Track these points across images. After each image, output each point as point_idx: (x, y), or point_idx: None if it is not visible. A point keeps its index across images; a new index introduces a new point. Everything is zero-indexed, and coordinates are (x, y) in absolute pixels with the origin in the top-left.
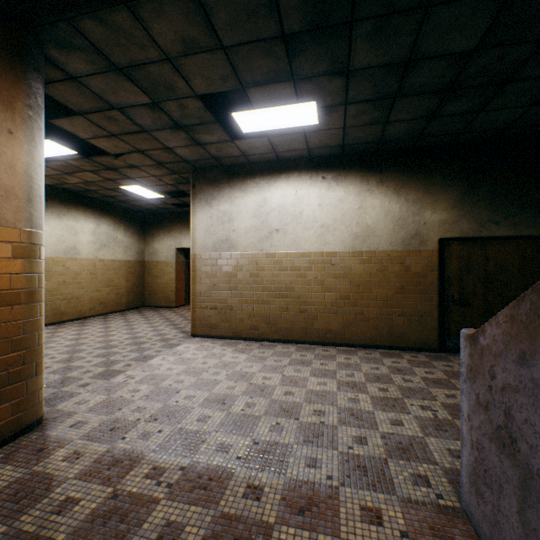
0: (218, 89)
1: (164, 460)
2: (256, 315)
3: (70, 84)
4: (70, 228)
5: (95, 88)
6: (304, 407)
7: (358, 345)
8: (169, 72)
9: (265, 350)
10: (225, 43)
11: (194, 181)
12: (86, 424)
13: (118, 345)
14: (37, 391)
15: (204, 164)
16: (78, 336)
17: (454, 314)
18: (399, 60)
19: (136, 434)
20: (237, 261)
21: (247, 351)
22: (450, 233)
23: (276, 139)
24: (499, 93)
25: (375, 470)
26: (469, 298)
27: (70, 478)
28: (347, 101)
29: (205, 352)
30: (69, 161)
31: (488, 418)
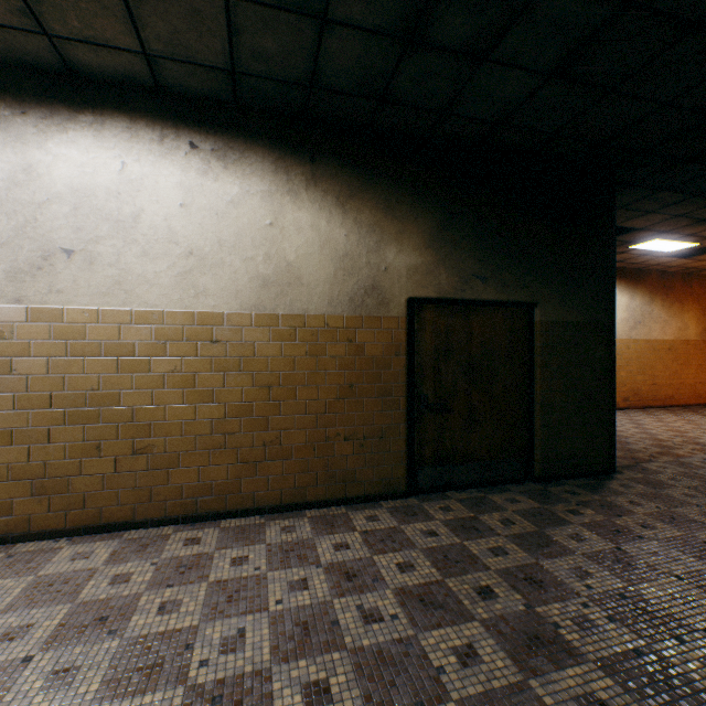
0: None
1: None
2: (2, 476)
3: None
4: None
5: None
6: None
7: (269, 509)
8: None
9: (2, 584)
10: None
11: None
12: None
13: None
14: None
15: None
16: None
17: (429, 427)
18: None
19: None
20: None
21: None
22: (425, 290)
23: None
24: (525, 10)
25: None
26: (449, 399)
27: None
28: None
29: None
30: None
31: None
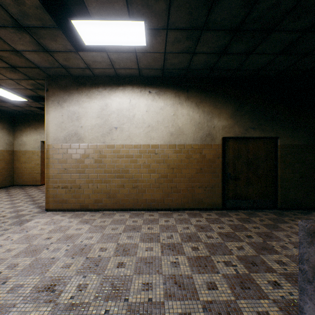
0: None
1: None
2: (100, 192)
3: None
4: None
5: None
6: (134, 280)
7: (173, 209)
8: None
9: (105, 219)
10: None
11: (47, 86)
12: None
13: None
14: None
15: (56, 72)
16: None
17: (230, 185)
18: None
19: None
20: (84, 151)
21: (91, 221)
22: (229, 134)
23: (114, 56)
24: (265, 39)
25: None
26: (239, 175)
27: None
28: (168, 26)
29: (53, 226)
30: None
31: None
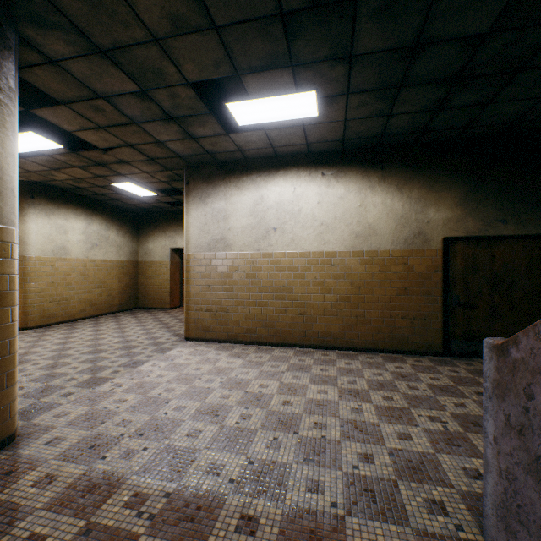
0: (211, 76)
1: (148, 484)
2: (253, 318)
3: (50, 69)
4: (59, 227)
5: (78, 73)
6: (303, 418)
7: (359, 349)
8: (157, 55)
9: (262, 355)
10: (218, 22)
11: (188, 178)
12: (63, 441)
13: (107, 349)
14: (8, 405)
15: (198, 159)
16: (65, 339)
17: (459, 316)
18: (406, 44)
19: (118, 452)
20: (233, 262)
21: (243, 356)
22: (455, 232)
23: (273, 133)
24: (509, 83)
25: (384, 495)
26: (474, 299)
27: (38, 509)
28: (349, 91)
29: (199, 357)
30: (56, 156)
31: (524, 445)
